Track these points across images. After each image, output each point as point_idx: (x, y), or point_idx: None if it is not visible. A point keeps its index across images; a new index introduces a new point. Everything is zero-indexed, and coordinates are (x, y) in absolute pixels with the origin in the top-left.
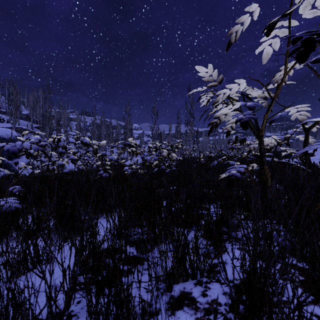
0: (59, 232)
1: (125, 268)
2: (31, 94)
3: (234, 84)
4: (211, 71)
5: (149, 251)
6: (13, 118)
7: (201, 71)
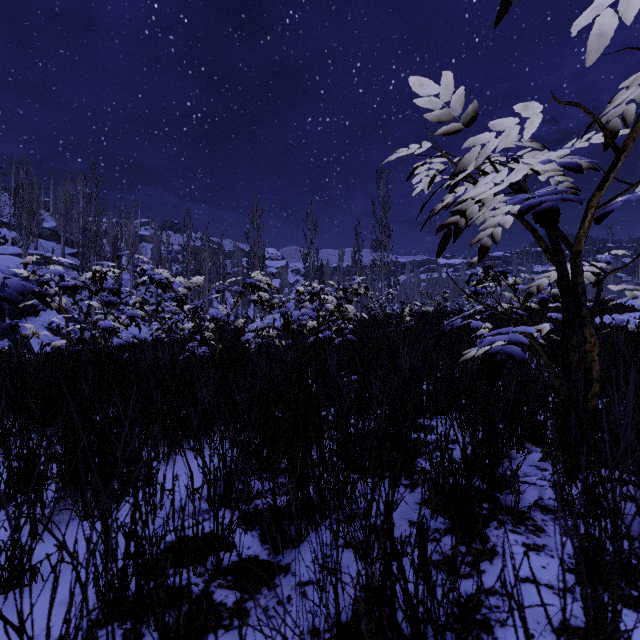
0: (12, 529)
1: (227, 600)
2: (62, 187)
3: (510, 119)
4: (449, 91)
5: (293, 545)
6: (24, 236)
7: (424, 94)
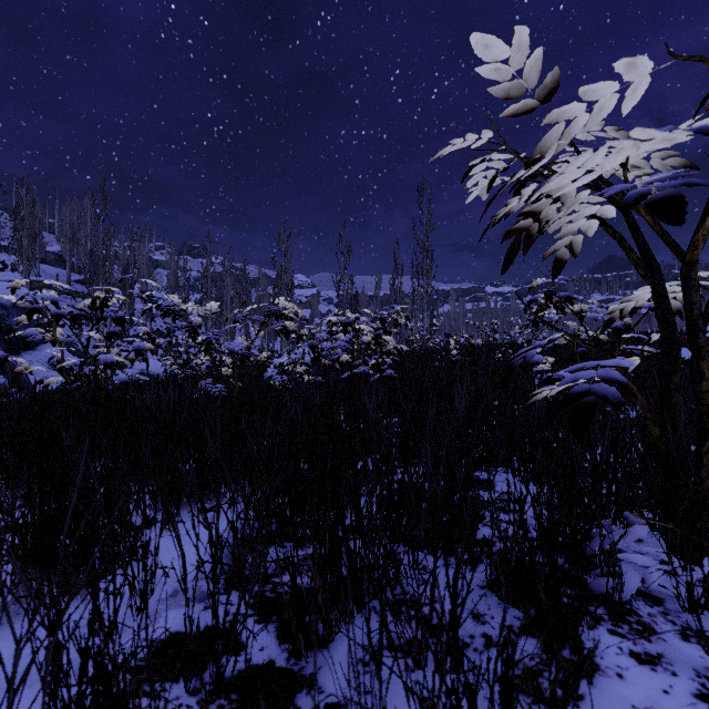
0: None
1: None
2: (67, 206)
3: (607, 84)
4: (522, 55)
5: (320, 644)
6: (25, 261)
7: (489, 59)
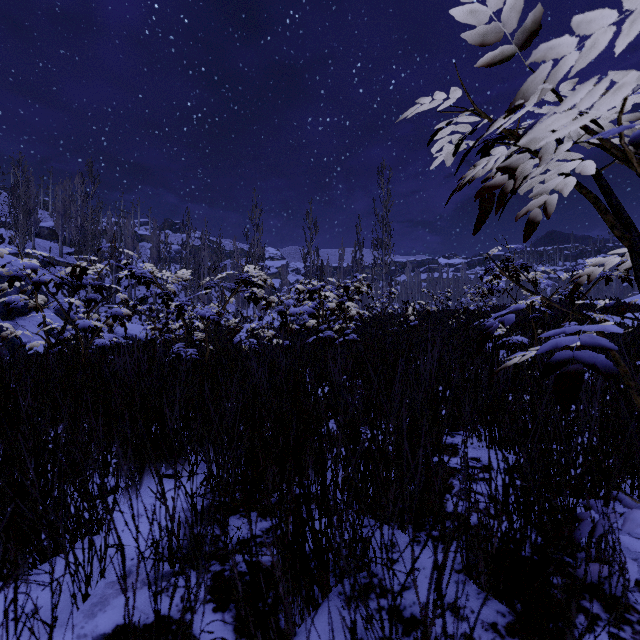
0: None
1: None
2: (60, 186)
3: (605, 13)
4: None
5: (280, 639)
6: (21, 234)
7: None
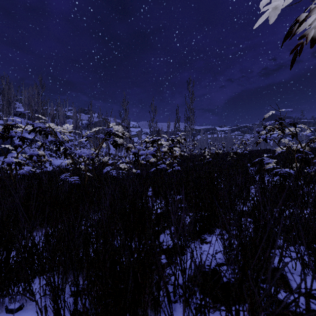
0: None
1: None
2: (26, 90)
3: None
4: None
5: None
6: (5, 114)
7: None
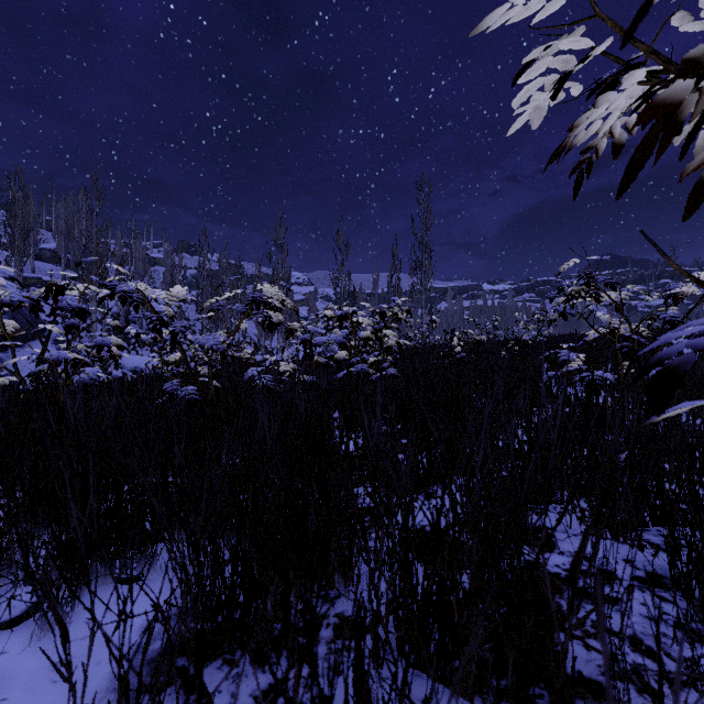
0: None
1: None
2: (62, 202)
3: None
4: None
5: None
6: (17, 256)
7: None
